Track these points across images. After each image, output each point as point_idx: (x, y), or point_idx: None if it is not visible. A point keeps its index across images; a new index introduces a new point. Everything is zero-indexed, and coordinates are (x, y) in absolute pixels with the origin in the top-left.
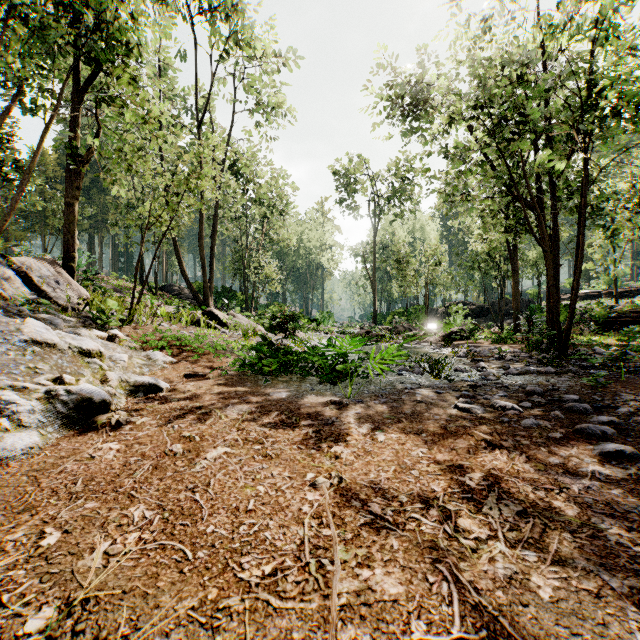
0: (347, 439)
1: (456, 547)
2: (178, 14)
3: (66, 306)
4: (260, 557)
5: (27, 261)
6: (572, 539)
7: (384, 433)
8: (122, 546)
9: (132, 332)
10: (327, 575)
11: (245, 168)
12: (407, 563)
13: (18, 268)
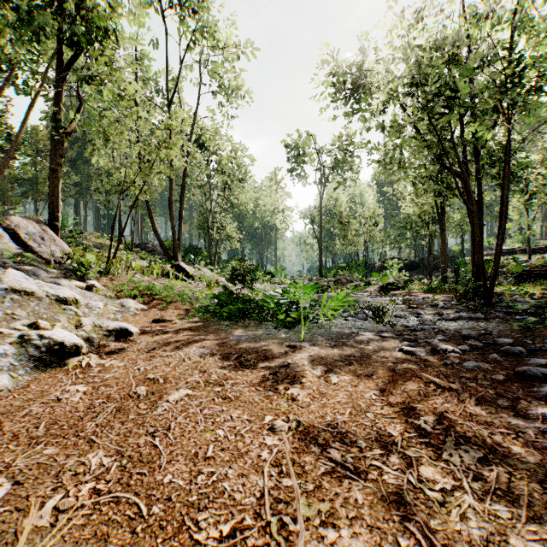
0: (302, 381)
1: (423, 500)
2: (151, 7)
3: (49, 259)
4: (218, 513)
5: (16, 220)
6: (541, 490)
7: (337, 375)
8: (74, 499)
9: (108, 282)
10: (290, 537)
11: (209, 142)
12: (374, 521)
13: (7, 226)
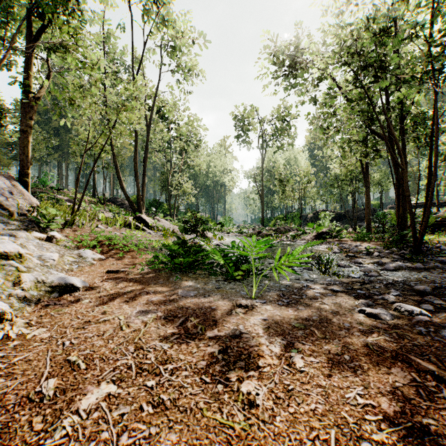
0: (259, 364)
1: None
2: None
3: (13, 212)
4: None
5: None
6: None
7: (301, 355)
8: None
9: (71, 233)
10: None
11: (169, 112)
12: None
13: None
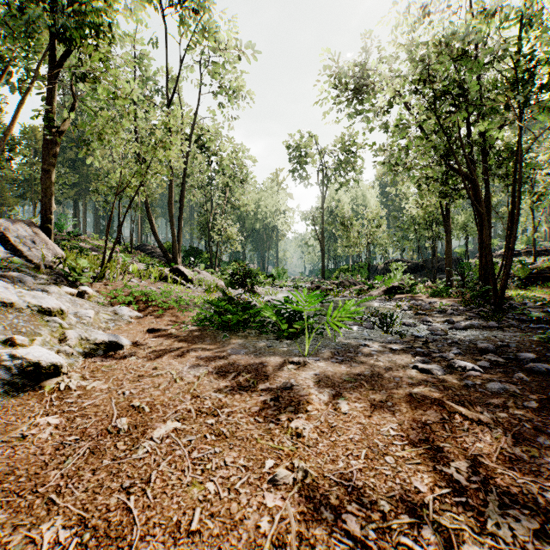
0: (308, 409)
1: None
2: (149, 4)
3: (39, 264)
4: None
5: (5, 222)
6: None
7: (347, 402)
8: None
9: (102, 288)
10: None
11: (209, 142)
12: None
13: None
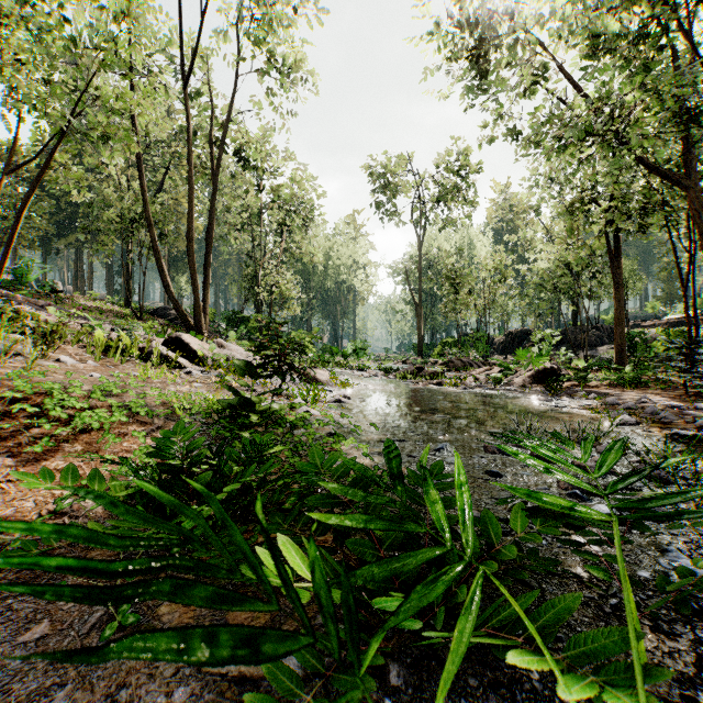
0: None
1: None
2: None
3: None
4: None
5: None
6: None
7: None
8: None
9: None
10: None
11: (256, 156)
12: None
13: None
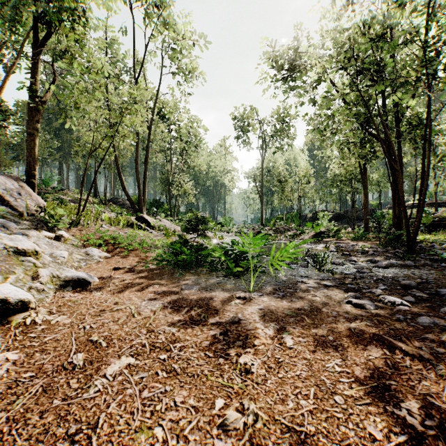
0: (255, 343)
1: None
2: None
3: (23, 212)
4: None
5: None
6: None
7: (291, 336)
8: None
9: (77, 233)
10: None
11: (169, 114)
12: None
13: None
